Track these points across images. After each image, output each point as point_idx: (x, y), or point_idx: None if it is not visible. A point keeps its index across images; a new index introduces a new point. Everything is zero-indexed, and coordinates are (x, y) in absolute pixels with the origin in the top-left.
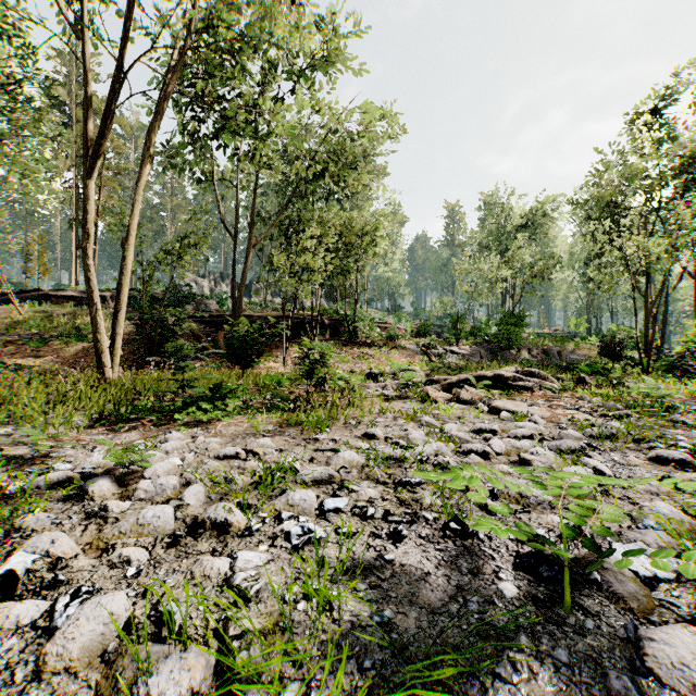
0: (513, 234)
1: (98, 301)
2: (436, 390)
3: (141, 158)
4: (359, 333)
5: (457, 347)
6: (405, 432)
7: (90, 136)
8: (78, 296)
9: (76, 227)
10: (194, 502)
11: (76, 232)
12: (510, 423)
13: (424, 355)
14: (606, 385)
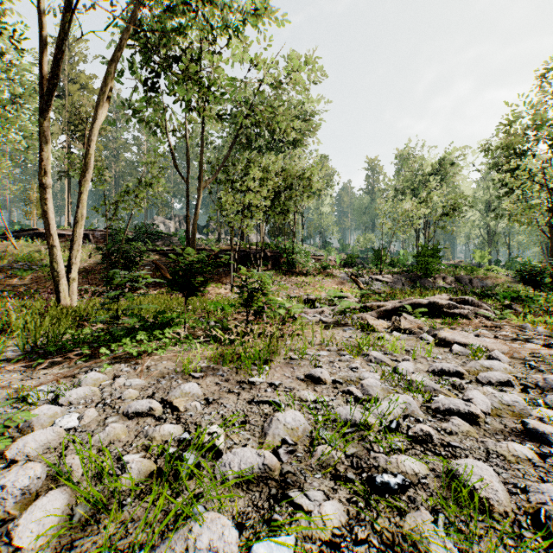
0: (425, 181)
1: (55, 233)
2: (374, 318)
3: (98, 102)
4: (296, 263)
5: (381, 276)
6: (355, 374)
7: (46, 78)
8: (66, 234)
9: (68, 180)
10: (30, 541)
11: (68, 183)
12: (473, 362)
13: (353, 282)
14: (535, 312)
